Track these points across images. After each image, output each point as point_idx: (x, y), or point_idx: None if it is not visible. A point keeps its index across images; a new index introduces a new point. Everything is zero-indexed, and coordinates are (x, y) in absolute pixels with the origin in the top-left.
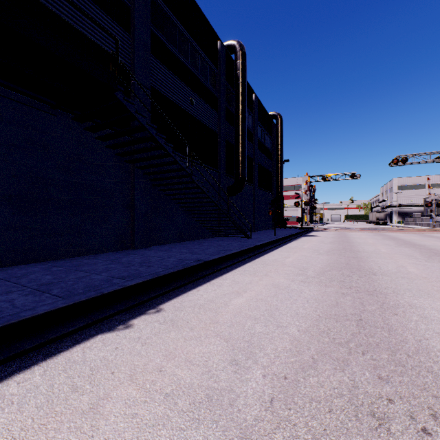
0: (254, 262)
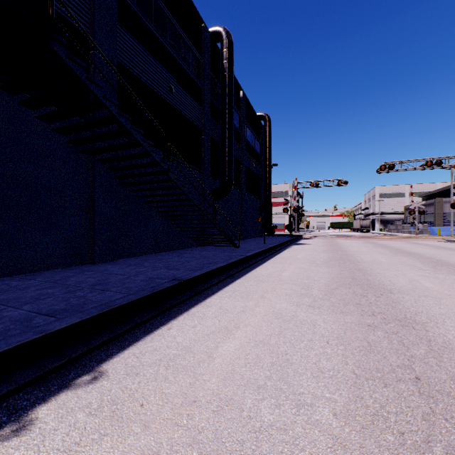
0: (245, 279)
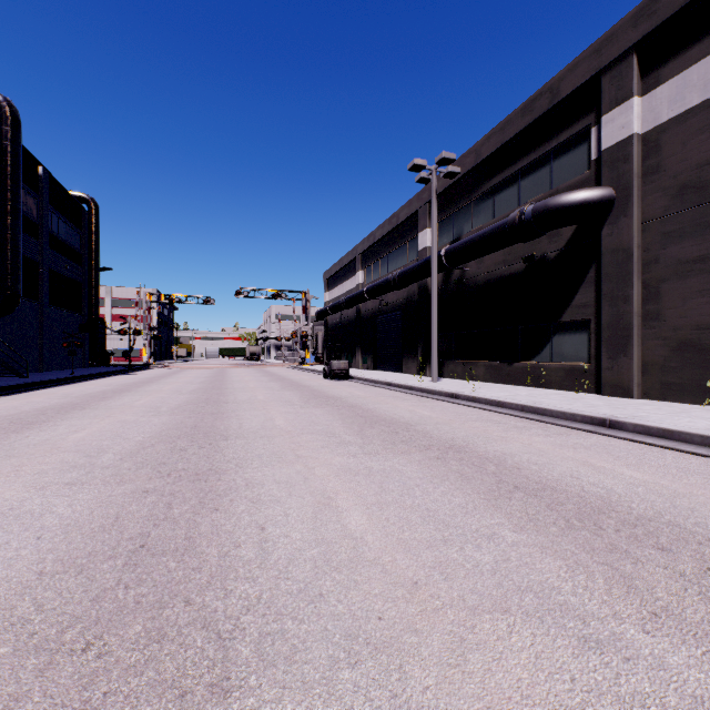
0: (18, 395)
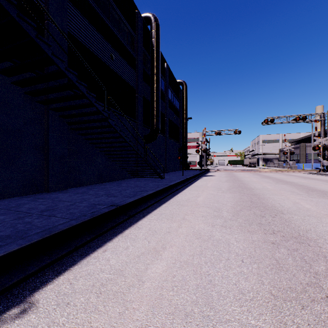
0: (169, 203)
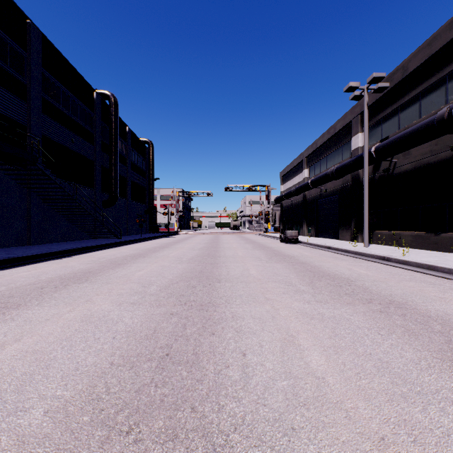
0: (116, 248)
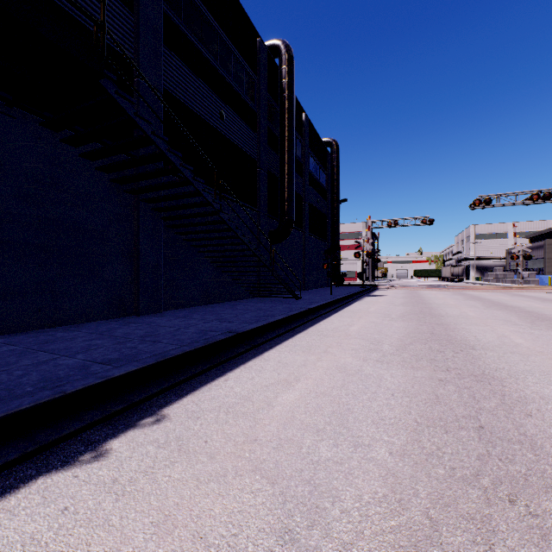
0: (307, 333)
